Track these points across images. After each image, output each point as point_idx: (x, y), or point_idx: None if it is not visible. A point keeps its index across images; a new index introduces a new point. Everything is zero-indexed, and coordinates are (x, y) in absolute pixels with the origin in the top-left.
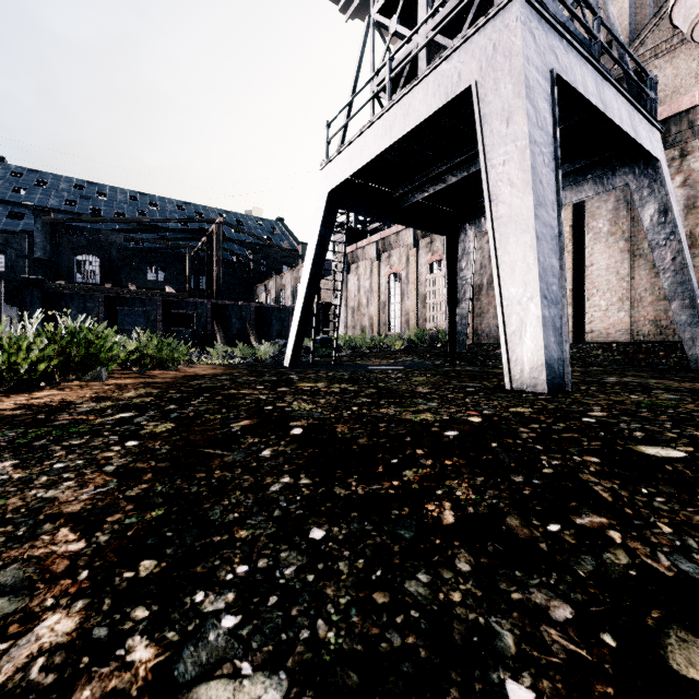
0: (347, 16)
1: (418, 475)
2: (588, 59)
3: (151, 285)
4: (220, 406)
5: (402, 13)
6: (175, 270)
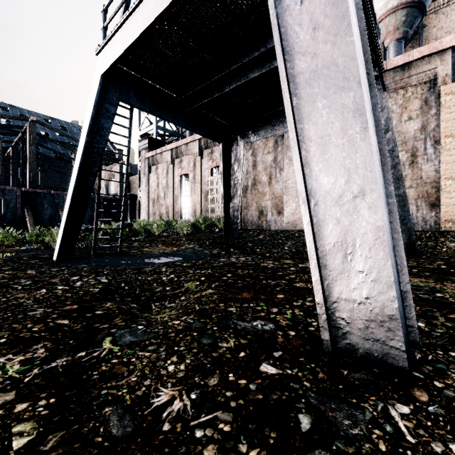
0: None
1: None
2: None
3: None
4: None
5: None
6: None
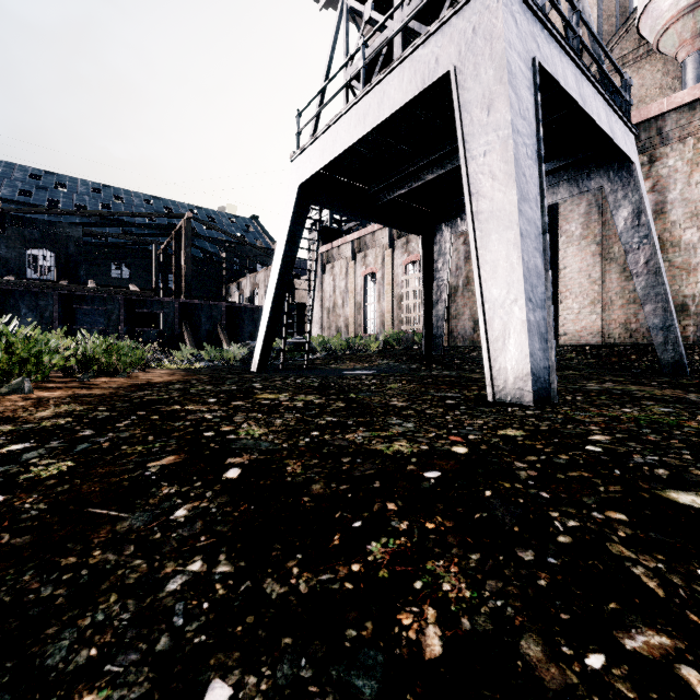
0: (321, 5)
1: (389, 551)
2: (568, 52)
3: (115, 283)
4: (148, 432)
5: (377, 0)
6: (141, 267)
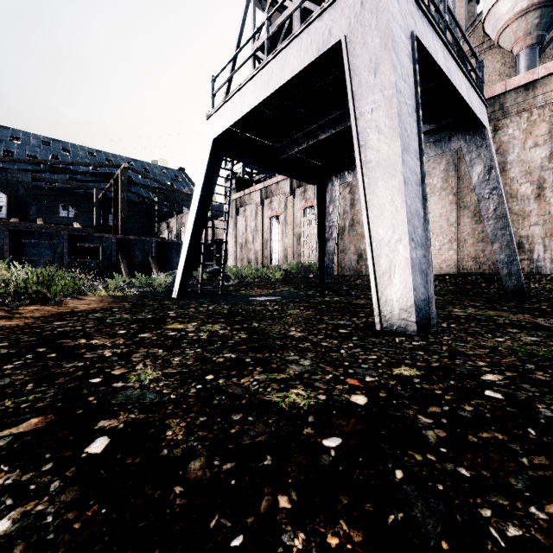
0: None
1: None
2: (438, 32)
3: (62, 221)
4: (31, 377)
5: None
6: (85, 208)
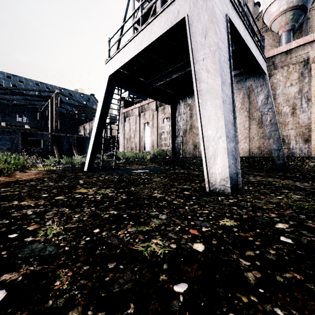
0: None
1: None
2: (240, 16)
3: (18, 124)
4: None
5: None
6: (33, 116)
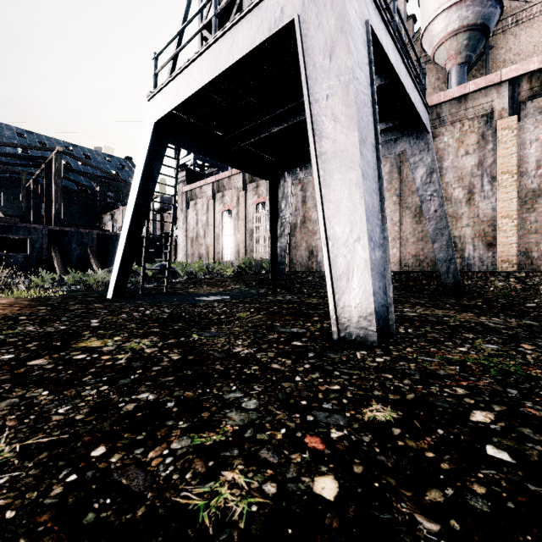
0: None
1: None
2: (389, 29)
3: None
4: None
5: None
6: (12, 195)
